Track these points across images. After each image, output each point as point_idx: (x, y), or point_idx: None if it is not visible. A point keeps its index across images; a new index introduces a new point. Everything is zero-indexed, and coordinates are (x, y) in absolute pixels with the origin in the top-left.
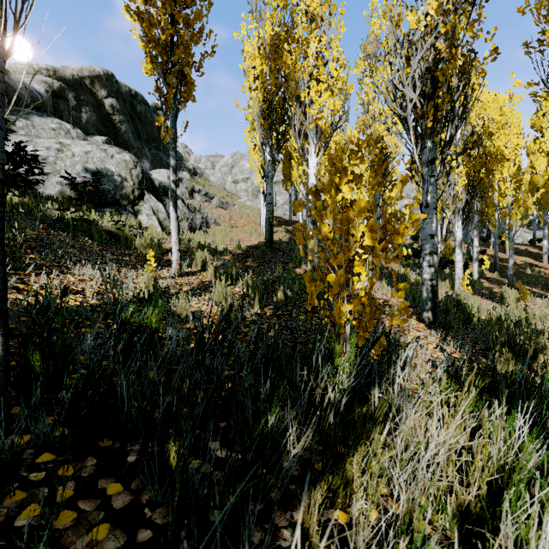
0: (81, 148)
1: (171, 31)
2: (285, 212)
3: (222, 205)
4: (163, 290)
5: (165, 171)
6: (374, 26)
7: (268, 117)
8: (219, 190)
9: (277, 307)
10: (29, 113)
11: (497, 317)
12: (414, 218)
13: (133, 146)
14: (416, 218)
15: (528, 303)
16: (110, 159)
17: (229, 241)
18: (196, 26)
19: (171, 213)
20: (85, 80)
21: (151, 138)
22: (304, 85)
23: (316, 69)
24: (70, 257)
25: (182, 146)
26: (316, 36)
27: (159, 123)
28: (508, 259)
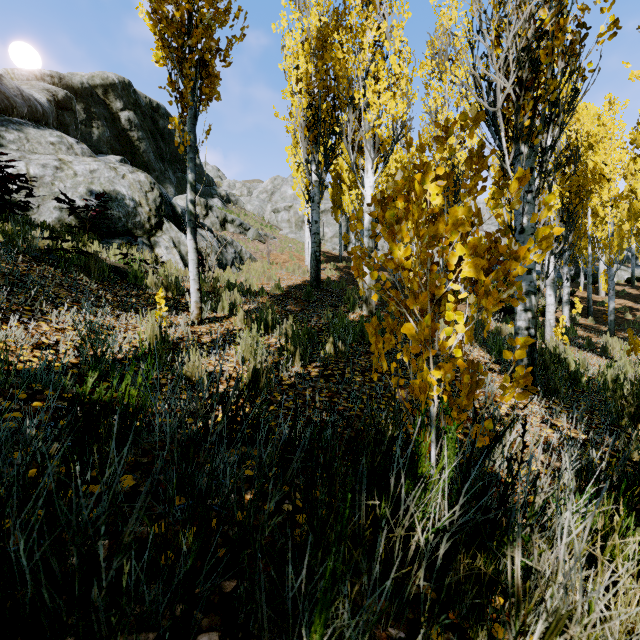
0: (86, 166)
1: (187, 6)
2: (334, 246)
3: (260, 238)
4: (174, 342)
5: None
6: (443, 17)
7: (314, 128)
8: (256, 220)
9: (325, 364)
10: (23, 124)
11: (620, 379)
12: (542, 234)
13: (154, 168)
14: (545, 234)
15: (638, 356)
16: (120, 179)
17: (266, 280)
18: (220, 2)
19: (189, 242)
20: (97, 89)
21: (176, 159)
22: (358, 84)
23: (373, 63)
24: (51, 299)
25: (213, 169)
26: (374, 21)
27: (173, 125)
28: (602, 302)
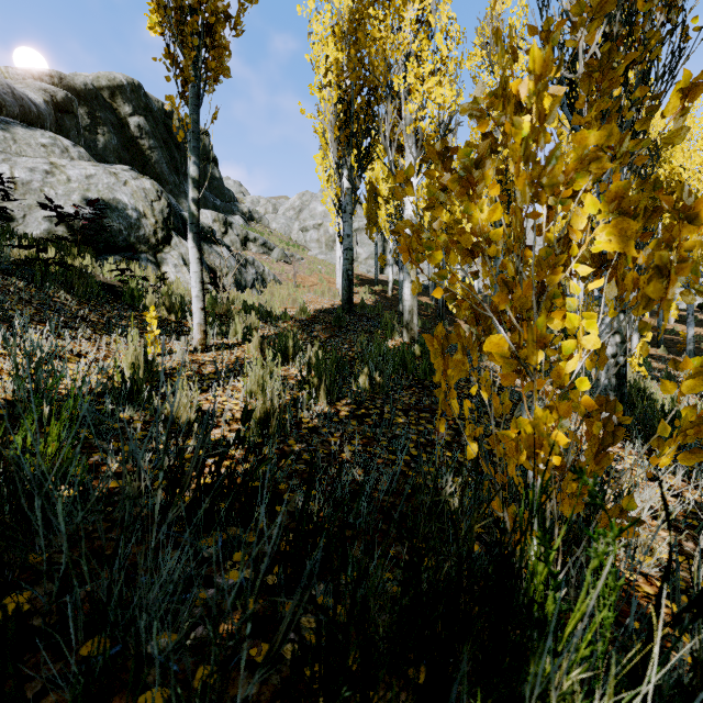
0: (81, 171)
1: None
2: (369, 268)
3: (285, 258)
4: (167, 372)
5: (209, 212)
6: None
7: (346, 126)
8: (282, 239)
9: (358, 401)
10: (10, 123)
11: None
12: None
13: (168, 180)
14: None
15: None
16: (122, 186)
17: (291, 303)
18: None
19: (191, 250)
20: (103, 91)
21: None
22: (398, 67)
23: (416, 42)
24: (7, 317)
25: (235, 184)
26: None
27: (170, 105)
28: (672, 330)
